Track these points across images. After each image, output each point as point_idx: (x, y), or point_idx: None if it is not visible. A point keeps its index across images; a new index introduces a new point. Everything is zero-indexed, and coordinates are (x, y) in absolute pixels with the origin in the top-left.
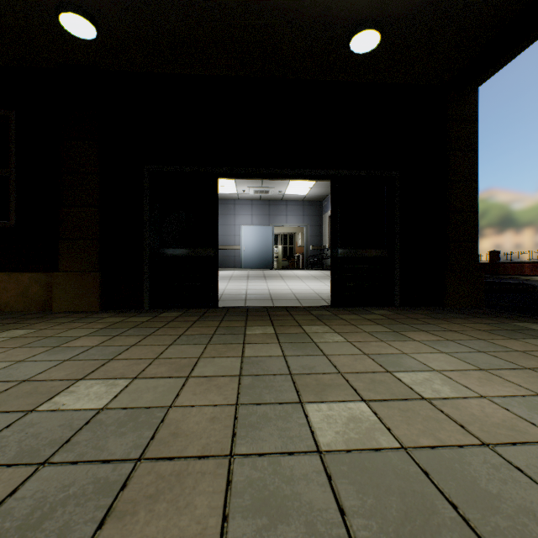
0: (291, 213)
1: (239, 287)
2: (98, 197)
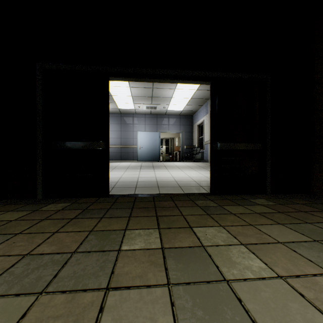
0: (171, 123)
1: (133, 175)
2: None
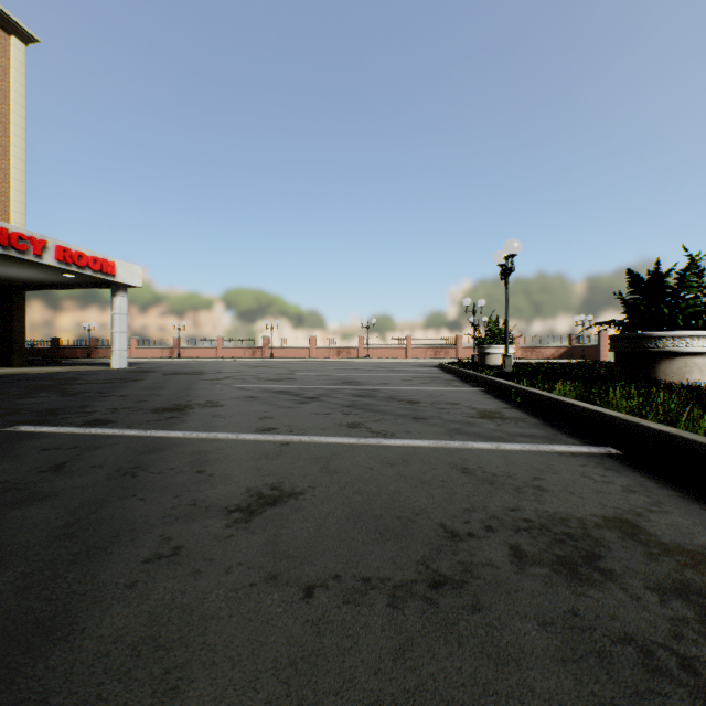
0: None
1: None
2: None
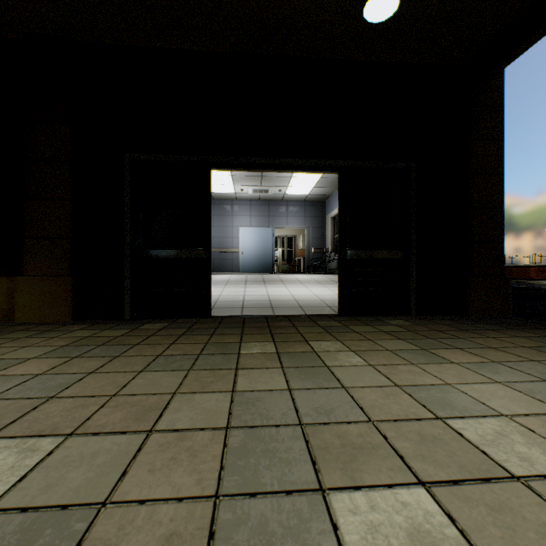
0: (292, 214)
1: (236, 292)
2: (70, 190)
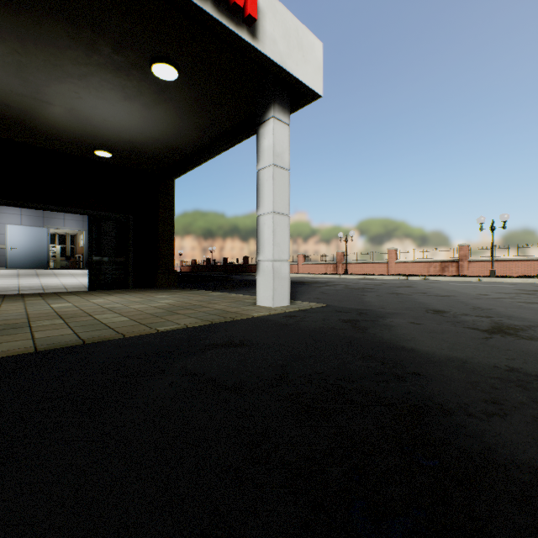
0: (70, 218)
1: (11, 282)
2: None
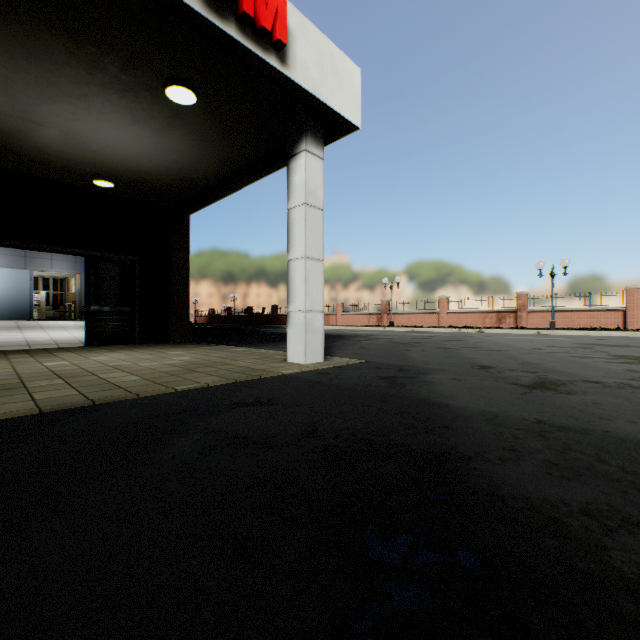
0: (59, 258)
1: None
2: None
